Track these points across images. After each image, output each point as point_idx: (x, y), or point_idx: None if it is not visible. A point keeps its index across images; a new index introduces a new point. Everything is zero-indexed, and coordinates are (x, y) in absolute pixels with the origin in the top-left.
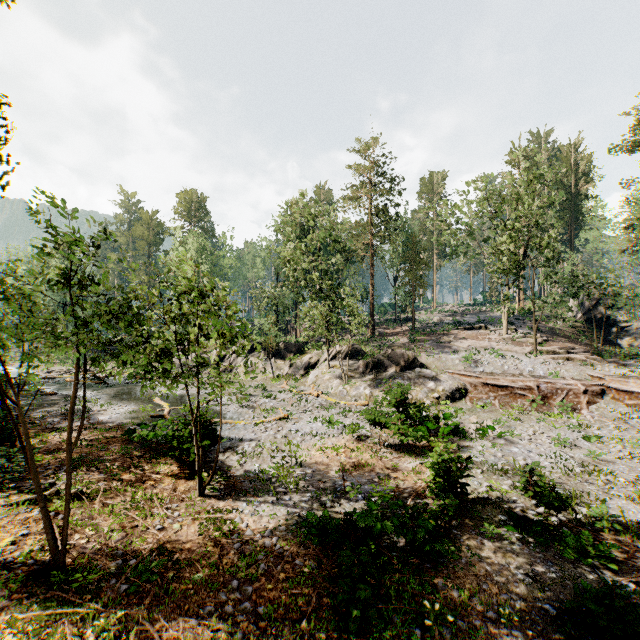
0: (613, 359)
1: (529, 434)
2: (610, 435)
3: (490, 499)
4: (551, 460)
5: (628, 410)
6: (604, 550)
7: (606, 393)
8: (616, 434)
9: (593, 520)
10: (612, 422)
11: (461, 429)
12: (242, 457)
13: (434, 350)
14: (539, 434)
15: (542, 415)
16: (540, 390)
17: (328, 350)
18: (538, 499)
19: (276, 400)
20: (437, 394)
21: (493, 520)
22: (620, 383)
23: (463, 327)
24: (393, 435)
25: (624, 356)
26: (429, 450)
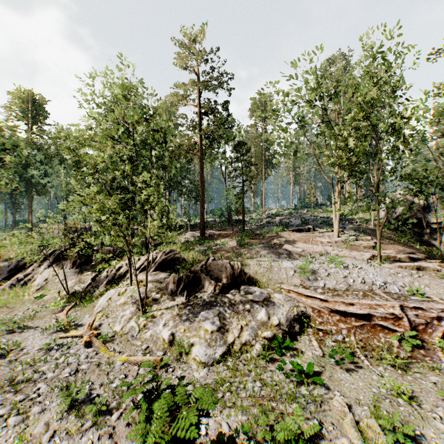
0: None
1: None
2: None
3: None
4: None
5: None
6: None
7: None
8: None
9: None
10: None
11: None
12: None
13: (264, 256)
14: None
15: (428, 369)
16: (409, 320)
17: (130, 261)
18: None
19: (5, 360)
20: (270, 332)
21: None
22: None
23: (292, 229)
24: None
25: None
26: None
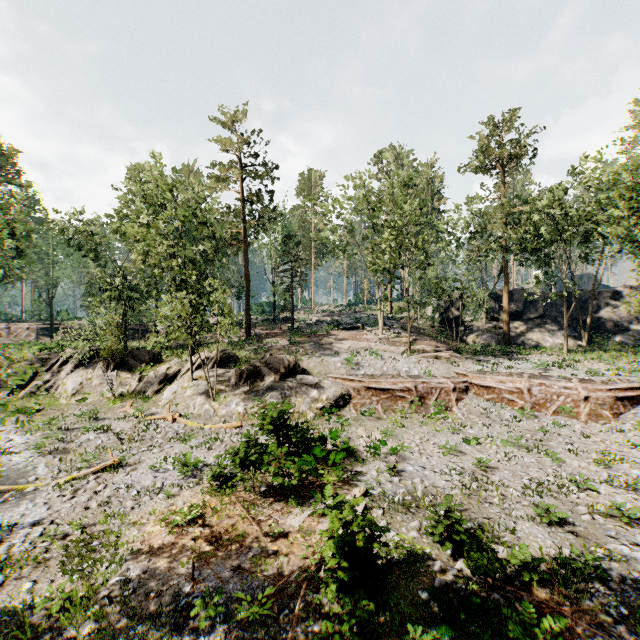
0: (468, 355)
1: (417, 444)
2: (482, 433)
3: (402, 561)
4: (446, 477)
5: (488, 404)
6: (554, 630)
7: (470, 389)
8: (487, 432)
9: (515, 565)
10: (479, 418)
11: (351, 449)
12: (1, 571)
13: (315, 353)
14: (426, 442)
15: (422, 417)
16: (418, 391)
17: (191, 358)
18: (467, 563)
19: (108, 434)
20: (321, 404)
21: (414, 605)
22: (481, 379)
23: (342, 327)
24: (273, 479)
25: (475, 352)
26: (318, 488)
